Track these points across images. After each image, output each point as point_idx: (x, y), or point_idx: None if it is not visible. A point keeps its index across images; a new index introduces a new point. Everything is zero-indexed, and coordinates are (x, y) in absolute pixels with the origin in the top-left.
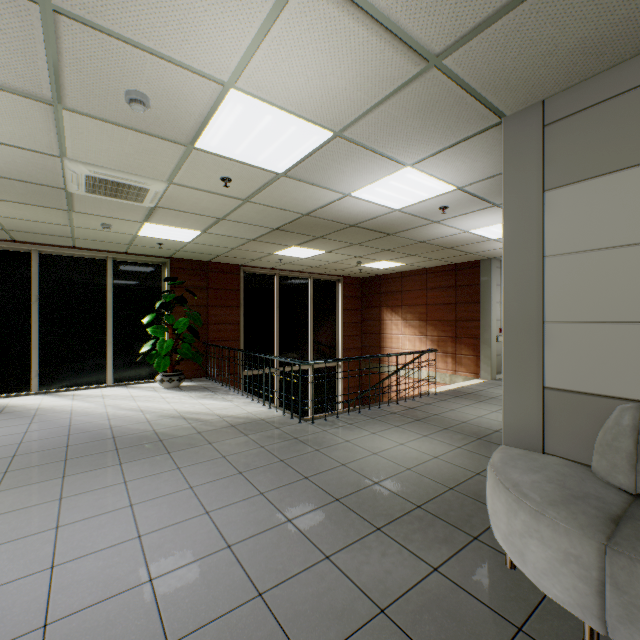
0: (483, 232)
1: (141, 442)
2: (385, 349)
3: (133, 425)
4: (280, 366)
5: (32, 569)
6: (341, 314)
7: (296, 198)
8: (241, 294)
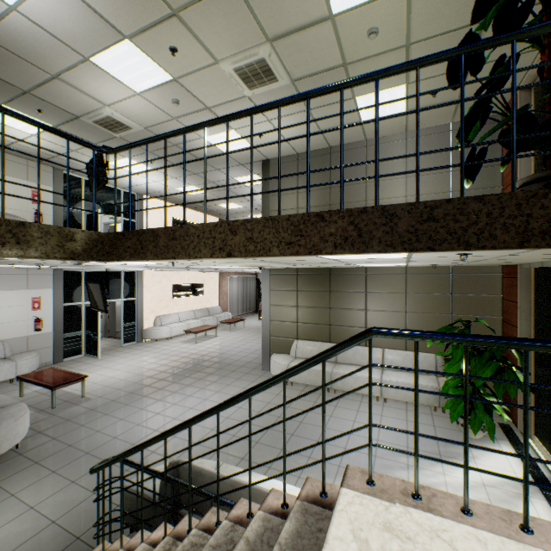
0: None
1: None
2: None
3: None
4: None
5: None
6: None
7: None
8: None
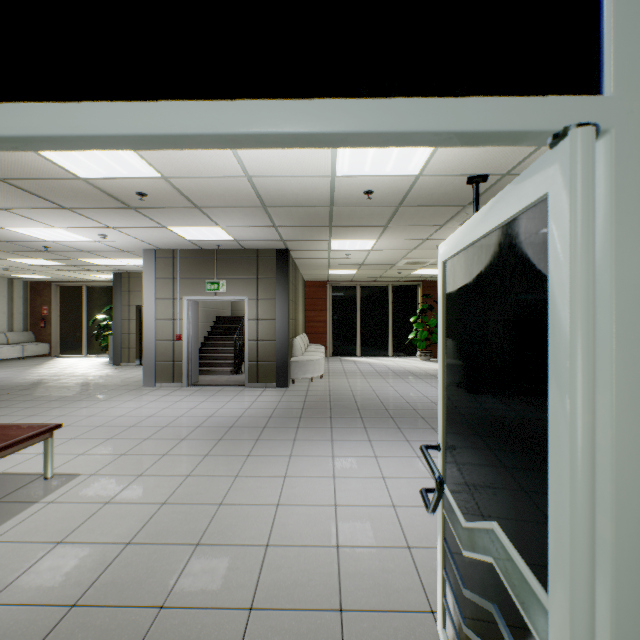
0: None
1: (424, 375)
2: None
3: (416, 370)
4: None
5: (413, 390)
6: None
7: None
8: None
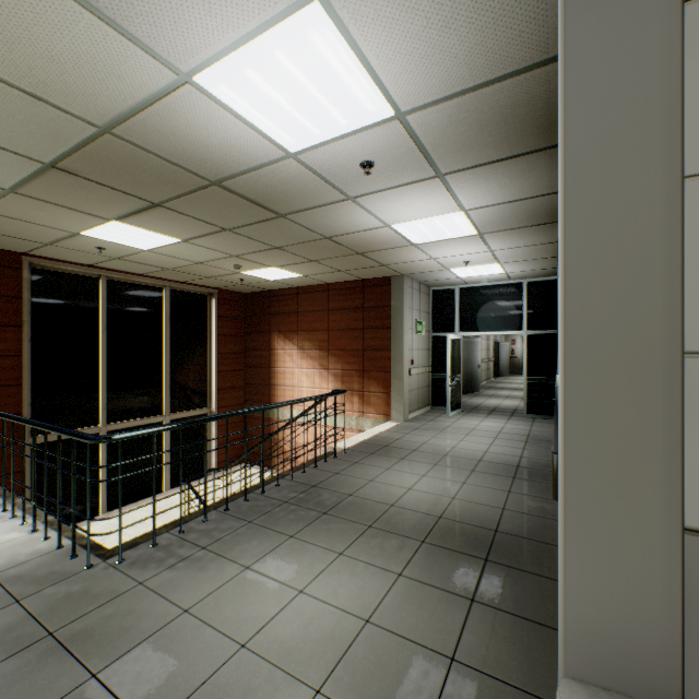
0: (407, 230)
1: None
2: (277, 387)
3: None
4: (110, 422)
5: None
6: (215, 341)
7: (53, 56)
8: (24, 304)
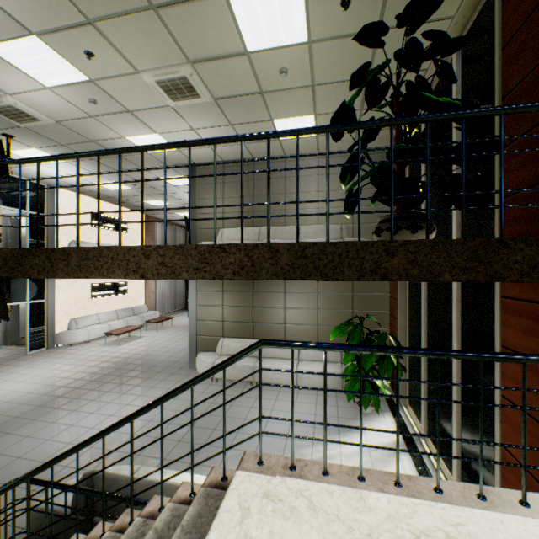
0: None
1: None
2: None
3: None
4: None
5: None
6: None
7: None
8: None
